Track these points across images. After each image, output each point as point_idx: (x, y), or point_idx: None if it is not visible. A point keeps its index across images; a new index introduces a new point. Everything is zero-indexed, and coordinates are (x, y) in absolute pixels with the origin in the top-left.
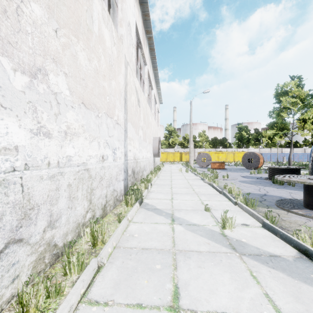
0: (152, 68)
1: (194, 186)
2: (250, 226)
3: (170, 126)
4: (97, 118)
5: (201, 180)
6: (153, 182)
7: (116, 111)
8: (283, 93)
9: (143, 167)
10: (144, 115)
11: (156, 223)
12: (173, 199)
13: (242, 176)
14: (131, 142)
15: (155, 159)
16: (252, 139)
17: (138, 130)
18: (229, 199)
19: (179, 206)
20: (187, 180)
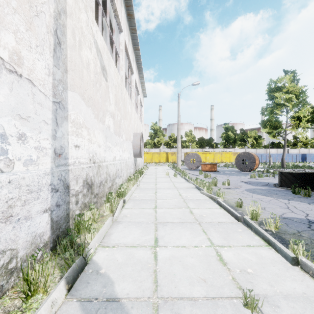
0: (132, 45)
1: (190, 201)
2: None
3: (155, 125)
4: None
5: (196, 189)
6: (129, 195)
7: (3, 36)
8: (277, 89)
9: (114, 173)
10: (116, 97)
11: None
12: (158, 246)
13: (245, 182)
14: (83, 131)
15: (137, 160)
16: (238, 139)
17: (103, 115)
18: (265, 241)
19: (173, 279)
20: (178, 190)
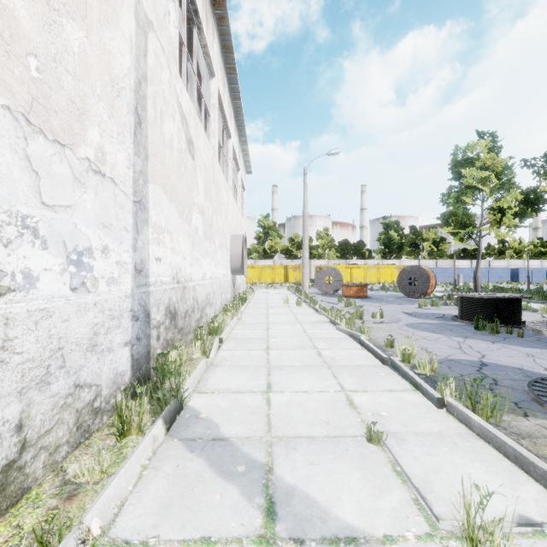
0: (229, 92)
1: (320, 340)
2: None
3: (266, 219)
4: None
5: (331, 324)
6: (227, 332)
7: (89, 132)
8: (466, 162)
9: (203, 299)
10: (206, 181)
11: (204, 545)
12: (271, 391)
13: (408, 314)
14: (165, 237)
15: (237, 279)
16: (407, 244)
17: (189, 212)
18: (413, 385)
19: (289, 422)
20: (302, 326)
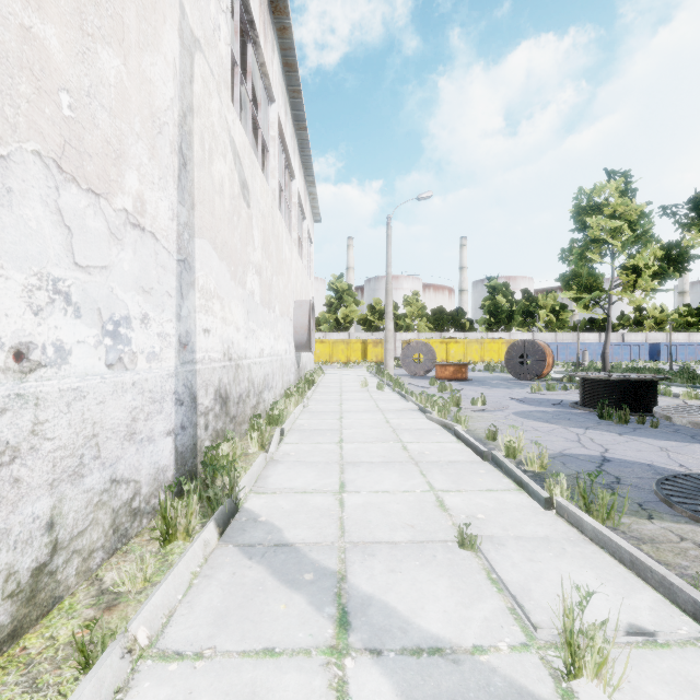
0: (292, 121)
1: (405, 432)
2: (661, 641)
3: (340, 281)
4: None
5: (420, 412)
6: (290, 422)
7: (127, 178)
8: (592, 209)
9: (261, 380)
10: (264, 234)
11: (268, 656)
12: (345, 491)
13: (517, 400)
14: (214, 303)
15: (302, 356)
16: (518, 313)
17: (244, 272)
18: (517, 484)
19: (367, 526)
20: (384, 414)
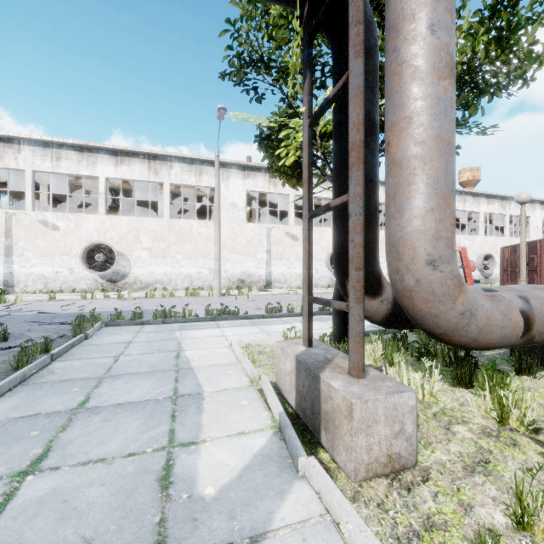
0: None
1: None
2: None
3: None
4: None
5: None
6: None
7: None
8: None
9: None
10: None
11: None
12: None
13: None
14: None
15: None
16: None
17: None
18: None
19: None
20: None
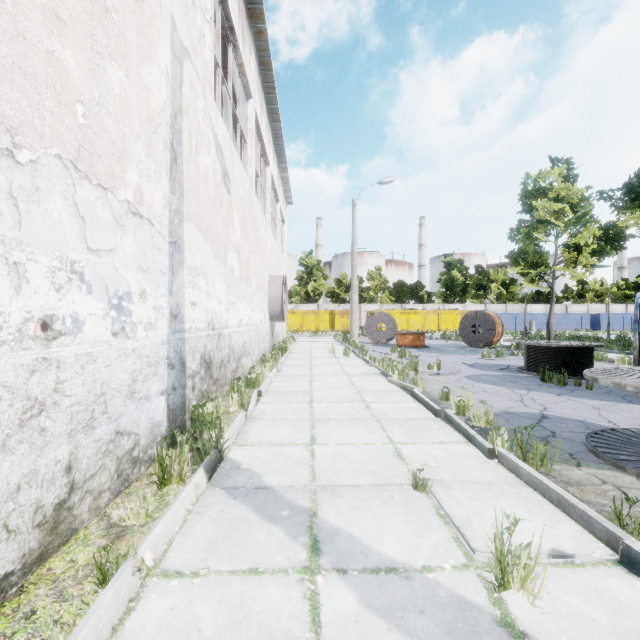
0: (267, 114)
1: (368, 393)
2: (578, 562)
3: (309, 257)
4: (3, 161)
5: (382, 376)
6: (266, 385)
7: (128, 173)
8: (538, 193)
9: (239, 347)
10: (242, 216)
11: (252, 574)
12: (315, 444)
13: (469, 365)
14: (200, 280)
15: (276, 326)
16: (472, 286)
17: (225, 251)
18: (465, 437)
19: (334, 472)
20: (349, 378)
